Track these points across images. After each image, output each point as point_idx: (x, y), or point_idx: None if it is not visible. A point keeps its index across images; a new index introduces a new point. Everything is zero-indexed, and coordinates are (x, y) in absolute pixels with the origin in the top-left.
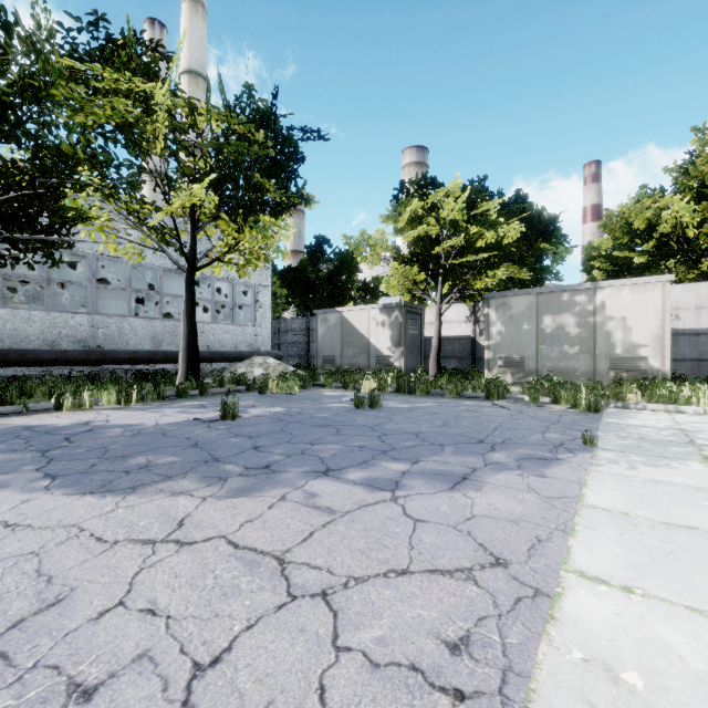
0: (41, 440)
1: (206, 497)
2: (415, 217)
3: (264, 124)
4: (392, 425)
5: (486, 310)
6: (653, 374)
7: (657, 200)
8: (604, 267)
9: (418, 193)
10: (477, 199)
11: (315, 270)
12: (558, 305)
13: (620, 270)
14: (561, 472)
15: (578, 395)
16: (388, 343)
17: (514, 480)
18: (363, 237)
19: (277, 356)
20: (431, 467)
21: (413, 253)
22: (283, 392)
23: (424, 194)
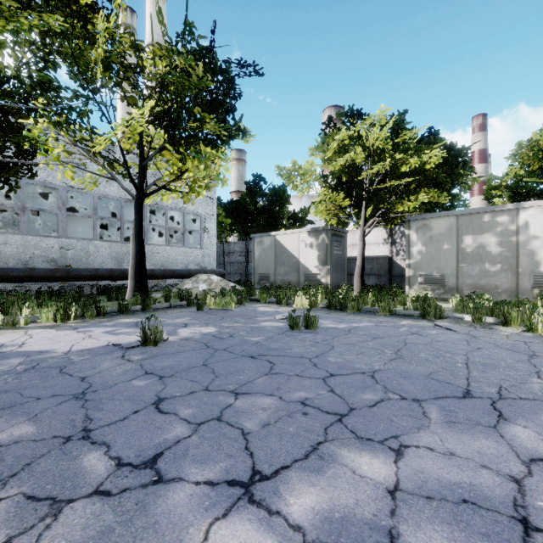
0: None
1: None
2: (341, 148)
3: (203, 58)
4: (335, 356)
5: (406, 231)
6: None
7: None
8: (506, 195)
9: (345, 124)
10: (400, 129)
11: (253, 202)
12: (478, 226)
13: (526, 196)
14: None
15: (534, 317)
16: (316, 262)
17: None
18: (294, 167)
19: (220, 274)
20: (434, 472)
21: (337, 183)
22: (220, 307)
23: (351, 123)
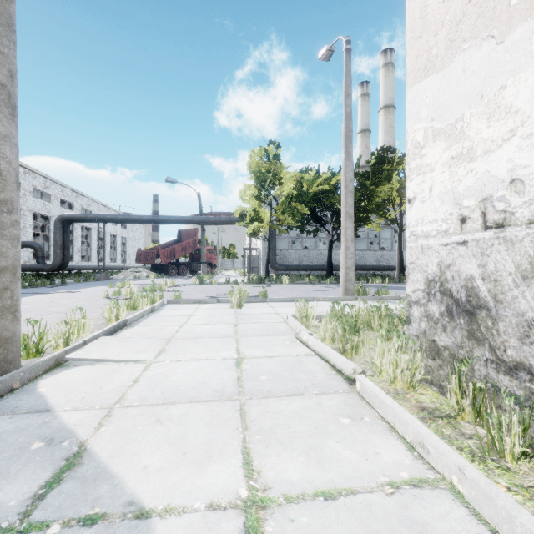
0: (378, 286)
1: None
2: None
3: None
4: None
5: None
6: None
7: None
8: None
9: None
10: None
11: None
12: None
13: None
14: None
15: None
16: None
17: None
18: None
19: None
20: None
21: None
22: None
23: None
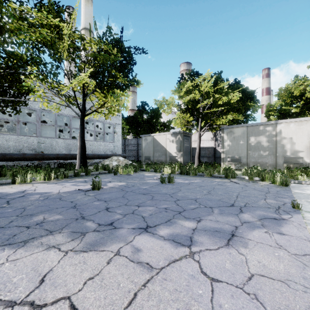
0: None
1: (68, 251)
2: (188, 90)
3: (117, 45)
4: (181, 193)
5: (222, 134)
6: (306, 165)
7: (305, 81)
8: (276, 114)
9: (190, 78)
10: (218, 81)
11: (141, 117)
12: (257, 132)
13: (284, 115)
14: (292, 230)
15: (275, 177)
16: (175, 150)
17: (265, 237)
18: (163, 100)
19: (123, 156)
20: (209, 225)
21: (186, 108)
22: (125, 173)
23: (193, 79)
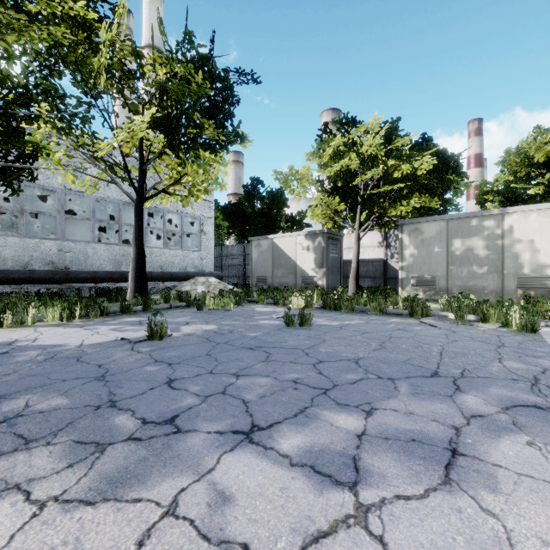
0: None
1: (47, 501)
2: (337, 153)
3: (203, 66)
4: (325, 347)
5: (399, 235)
6: None
7: None
8: (497, 199)
9: (340, 131)
10: (393, 136)
11: (251, 205)
12: (467, 230)
13: (515, 201)
14: None
15: (509, 314)
16: (312, 265)
17: (534, 459)
18: (291, 172)
19: (218, 276)
20: (395, 424)
21: (333, 188)
22: (219, 308)
23: (346, 130)
